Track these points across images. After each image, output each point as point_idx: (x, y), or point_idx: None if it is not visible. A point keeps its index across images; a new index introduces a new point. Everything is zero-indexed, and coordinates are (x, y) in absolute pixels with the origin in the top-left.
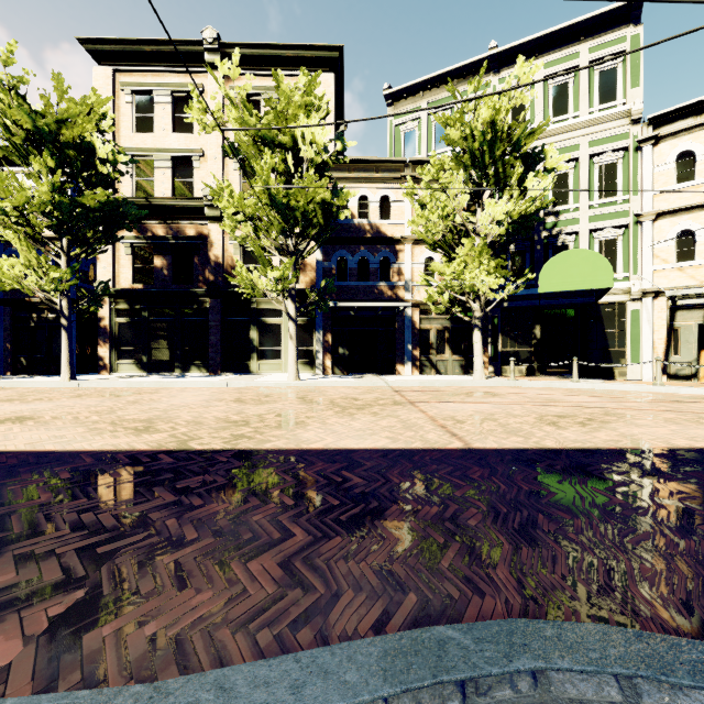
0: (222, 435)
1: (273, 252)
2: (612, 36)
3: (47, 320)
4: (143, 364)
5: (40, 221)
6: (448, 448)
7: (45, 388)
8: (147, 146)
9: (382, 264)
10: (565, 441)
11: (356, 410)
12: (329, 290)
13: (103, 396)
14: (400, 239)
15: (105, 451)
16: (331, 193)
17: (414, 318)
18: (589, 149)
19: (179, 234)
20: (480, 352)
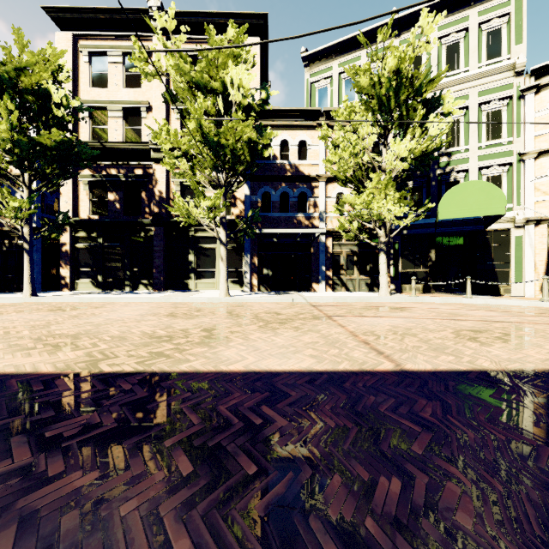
0: (140, 352)
1: (207, 186)
2: (498, 1)
3: (17, 246)
4: (98, 283)
5: (5, 159)
6: (379, 370)
7: (6, 303)
8: (102, 99)
9: (300, 198)
10: (500, 361)
11: (279, 325)
12: (255, 220)
13: (51, 310)
14: (316, 177)
15: (1, 374)
16: (257, 133)
17: (327, 244)
18: (477, 98)
19: (129, 173)
20: (385, 272)
